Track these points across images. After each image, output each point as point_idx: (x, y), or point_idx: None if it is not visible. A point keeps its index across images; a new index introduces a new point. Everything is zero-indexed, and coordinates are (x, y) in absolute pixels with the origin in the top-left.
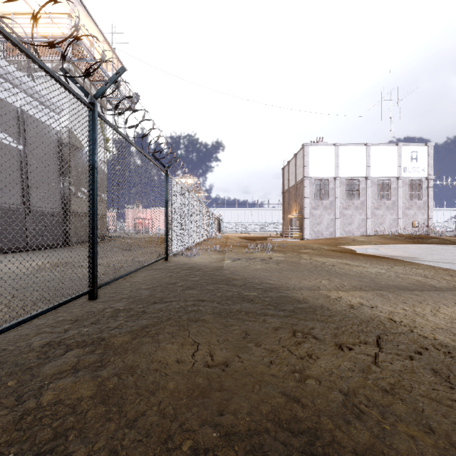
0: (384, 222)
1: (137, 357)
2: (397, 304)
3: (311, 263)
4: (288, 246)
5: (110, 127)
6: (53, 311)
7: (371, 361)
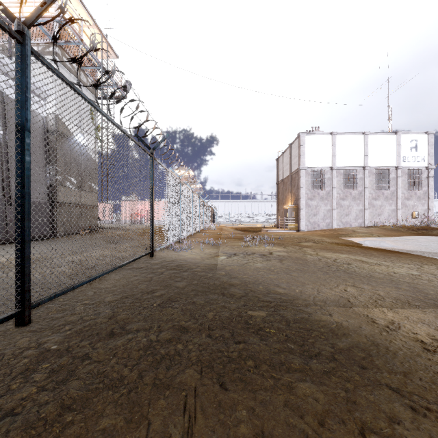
0: (382, 213)
1: None
2: None
3: (320, 260)
4: (287, 239)
5: (61, 79)
6: None
7: None
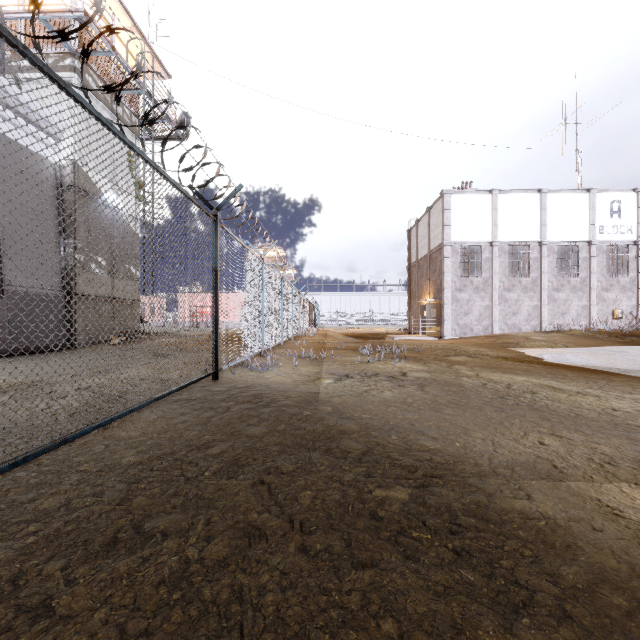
0: (568, 311)
1: None
2: None
3: (484, 386)
4: (427, 350)
5: (39, 69)
6: None
7: None
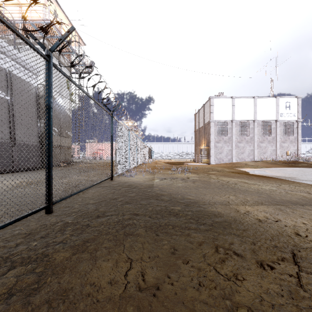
0: (266, 152)
1: (73, 277)
2: (297, 218)
3: (218, 182)
4: (200, 169)
5: (65, 76)
6: (13, 225)
7: (296, 283)
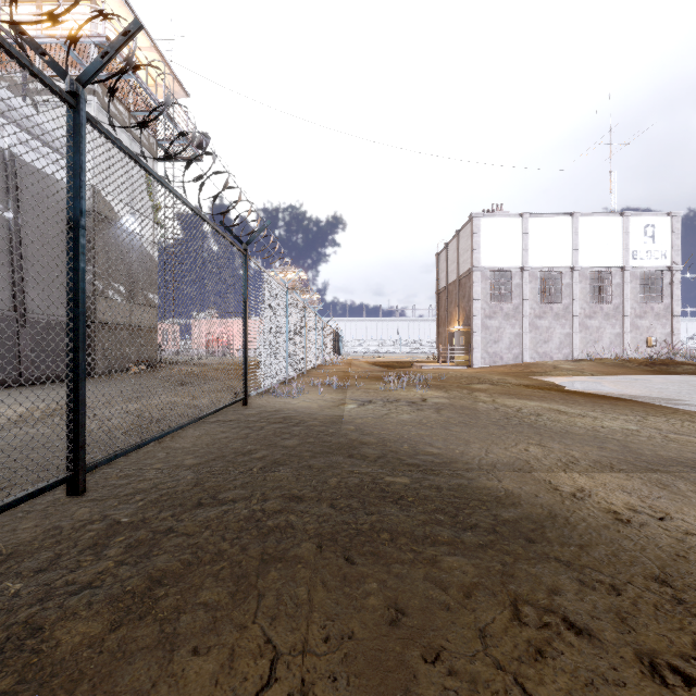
0: (601, 339)
1: None
2: None
3: (496, 409)
4: (451, 379)
5: (122, 151)
6: None
7: None
